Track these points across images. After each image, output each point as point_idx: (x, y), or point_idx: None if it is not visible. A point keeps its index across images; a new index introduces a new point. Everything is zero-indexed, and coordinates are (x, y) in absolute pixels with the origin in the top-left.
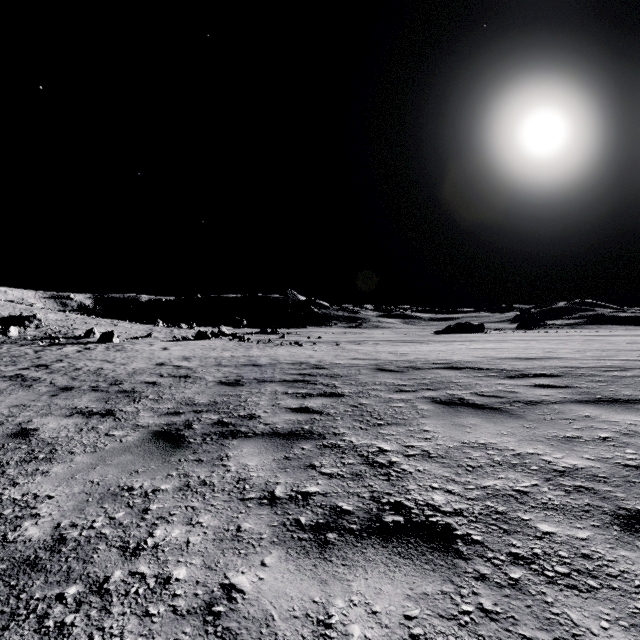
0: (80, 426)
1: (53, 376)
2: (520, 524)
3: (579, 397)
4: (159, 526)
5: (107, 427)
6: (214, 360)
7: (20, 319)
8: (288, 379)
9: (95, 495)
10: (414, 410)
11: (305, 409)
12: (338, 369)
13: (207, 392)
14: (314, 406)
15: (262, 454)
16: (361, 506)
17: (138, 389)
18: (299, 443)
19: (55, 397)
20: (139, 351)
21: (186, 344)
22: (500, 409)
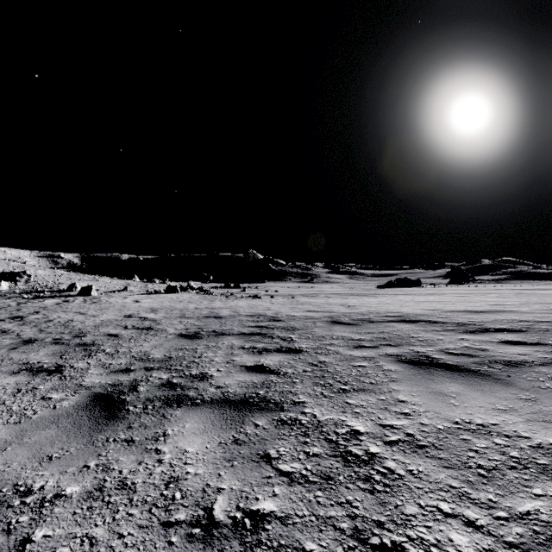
0: (20, 386)
1: (23, 328)
2: None
3: None
4: None
5: (48, 388)
6: (179, 312)
7: (12, 275)
8: (246, 332)
9: None
10: (380, 371)
11: (261, 368)
12: (294, 321)
13: (164, 345)
14: (270, 364)
15: (207, 433)
16: None
17: (98, 342)
18: (252, 416)
19: (13, 350)
20: (112, 303)
21: (156, 297)
22: (479, 372)
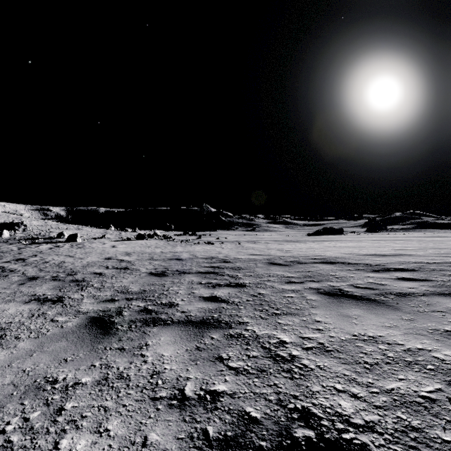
0: (33, 312)
1: (26, 268)
2: (444, 448)
3: (440, 290)
4: (67, 433)
5: (54, 313)
6: (148, 255)
7: (12, 225)
8: (202, 271)
9: (21, 388)
10: (304, 300)
11: (215, 298)
12: (240, 263)
13: (139, 281)
14: (222, 295)
15: (177, 343)
16: (269, 413)
17: (87, 279)
18: (209, 332)
19: (22, 285)
20: (94, 248)
21: (129, 243)
22: (377, 300)
